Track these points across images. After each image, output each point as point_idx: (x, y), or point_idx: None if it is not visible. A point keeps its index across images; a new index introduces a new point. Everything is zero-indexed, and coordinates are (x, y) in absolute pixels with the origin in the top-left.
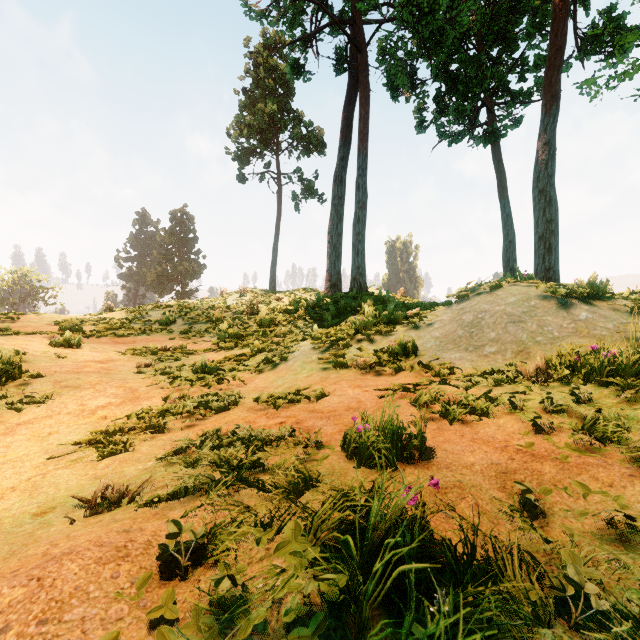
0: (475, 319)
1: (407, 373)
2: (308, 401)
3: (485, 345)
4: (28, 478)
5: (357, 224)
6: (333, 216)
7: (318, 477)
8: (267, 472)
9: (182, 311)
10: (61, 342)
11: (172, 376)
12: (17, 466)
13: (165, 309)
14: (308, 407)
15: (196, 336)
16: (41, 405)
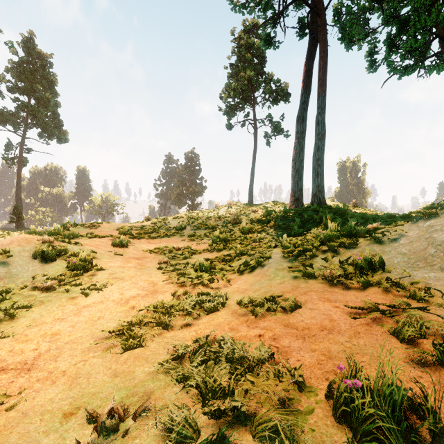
0: None
1: (376, 289)
2: (282, 311)
3: None
4: (75, 363)
5: (317, 152)
6: (296, 147)
7: None
8: (248, 424)
9: (190, 220)
10: (117, 244)
11: (180, 273)
12: (73, 348)
13: (179, 219)
14: (283, 319)
15: (198, 239)
16: (99, 292)
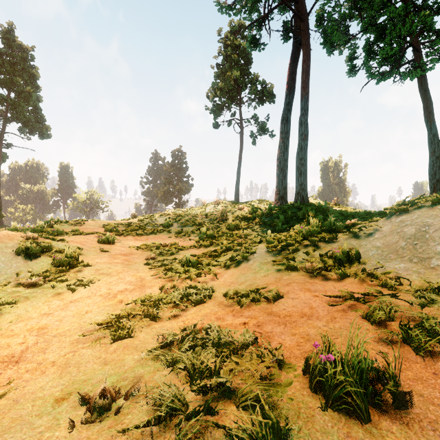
0: (418, 232)
1: (352, 280)
2: (266, 301)
3: (431, 258)
4: (64, 354)
5: (300, 152)
6: (281, 147)
7: (283, 417)
8: (233, 397)
9: (177, 218)
10: (103, 240)
11: (167, 269)
12: (61, 340)
13: (166, 216)
14: (266, 308)
15: (185, 236)
16: (86, 287)
